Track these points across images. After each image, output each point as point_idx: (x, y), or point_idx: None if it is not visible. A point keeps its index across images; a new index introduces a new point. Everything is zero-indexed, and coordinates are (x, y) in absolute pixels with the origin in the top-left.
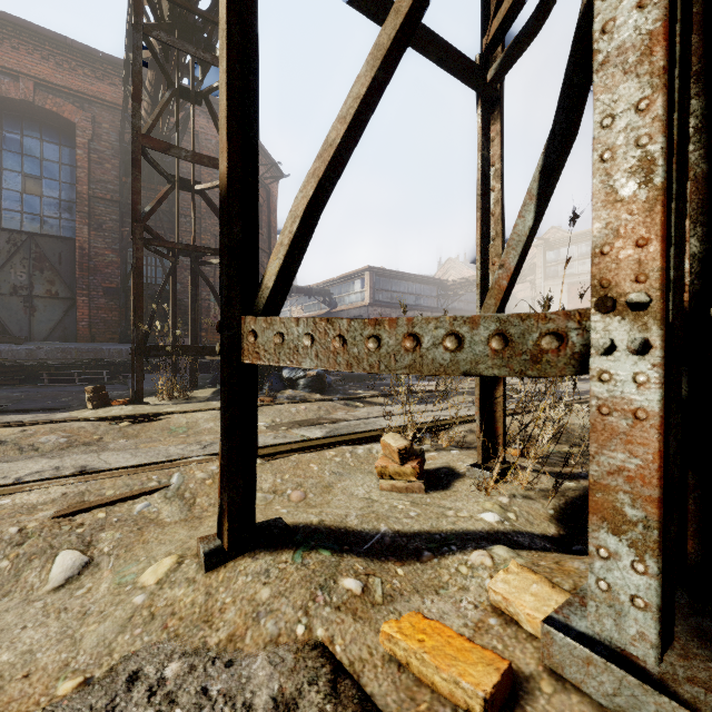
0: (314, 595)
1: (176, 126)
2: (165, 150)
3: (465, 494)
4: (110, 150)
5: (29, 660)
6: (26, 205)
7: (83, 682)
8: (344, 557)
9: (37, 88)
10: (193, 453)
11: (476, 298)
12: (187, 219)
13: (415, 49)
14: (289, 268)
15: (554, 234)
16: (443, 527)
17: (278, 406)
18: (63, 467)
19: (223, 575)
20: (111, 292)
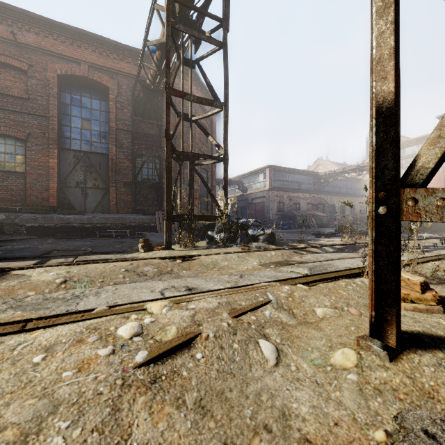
0: None
1: (181, 82)
2: (182, 96)
3: None
4: (127, 101)
5: (321, 412)
6: (83, 135)
7: (385, 433)
8: None
9: (89, 68)
10: (239, 280)
11: None
12: None
13: None
14: None
15: None
16: None
17: (257, 252)
18: (176, 286)
19: (405, 365)
20: (127, 184)
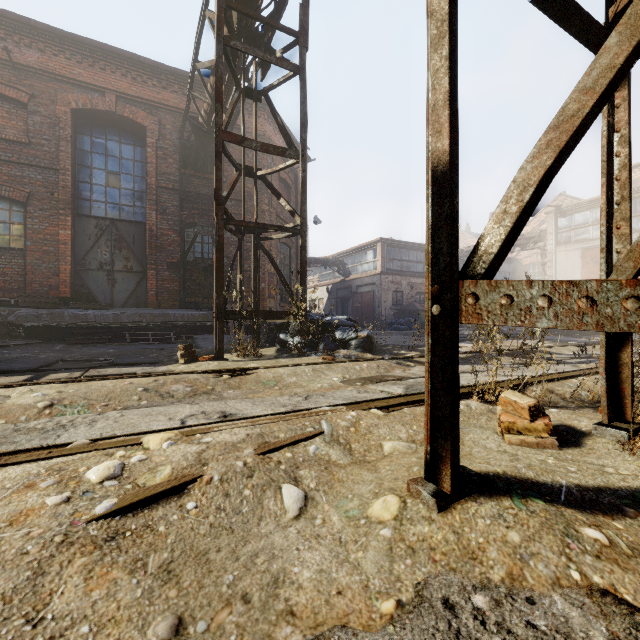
0: (563, 542)
1: (242, 121)
2: (240, 143)
3: (605, 452)
4: (172, 147)
5: (327, 578)
6: (109, 196)
7: (396, 604)
8: (557, 508)
9: (118, 100)
10: (301, 403)
11: (601, 262)
12: (232, 202)
13: (559, 24)
14: (513, 235)
15: (562, 201)
16: (617, 484)
17: (343, 364)
18: (208, 412)
19: (456, 516)
20: (173, 266)
